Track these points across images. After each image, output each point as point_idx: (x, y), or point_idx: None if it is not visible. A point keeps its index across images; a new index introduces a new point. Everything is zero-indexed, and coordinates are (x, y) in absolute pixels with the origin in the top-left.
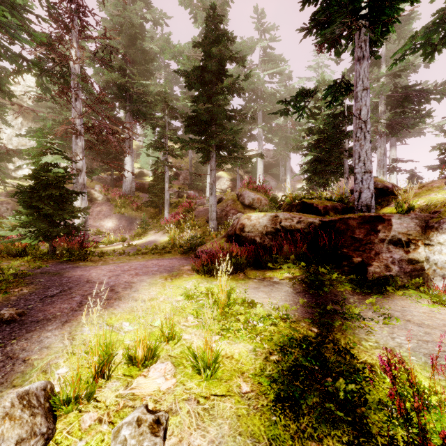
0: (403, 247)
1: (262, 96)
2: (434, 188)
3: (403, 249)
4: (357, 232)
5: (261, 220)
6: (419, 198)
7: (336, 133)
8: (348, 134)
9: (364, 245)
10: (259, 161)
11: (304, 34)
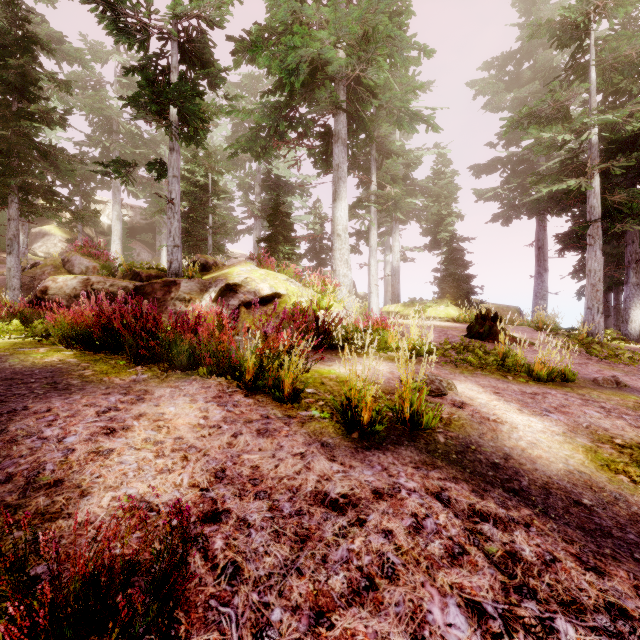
0: (186, 303)
1: (118, 131)
2: (232, 266)
3: (185, 304)
4: (159, 293)
5: (70, 283)
6: (218, 272)
7: (201, 206)
8: (207, 209)
9: (161, 303)
10: (115, 220)
11: (124, 105)
